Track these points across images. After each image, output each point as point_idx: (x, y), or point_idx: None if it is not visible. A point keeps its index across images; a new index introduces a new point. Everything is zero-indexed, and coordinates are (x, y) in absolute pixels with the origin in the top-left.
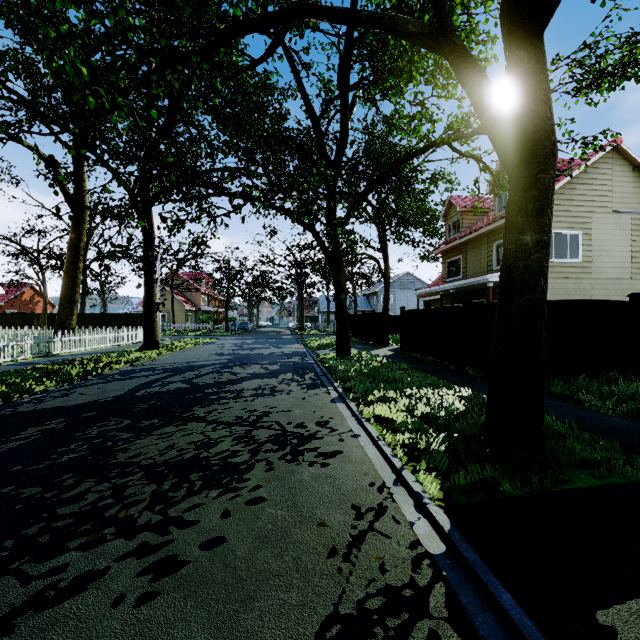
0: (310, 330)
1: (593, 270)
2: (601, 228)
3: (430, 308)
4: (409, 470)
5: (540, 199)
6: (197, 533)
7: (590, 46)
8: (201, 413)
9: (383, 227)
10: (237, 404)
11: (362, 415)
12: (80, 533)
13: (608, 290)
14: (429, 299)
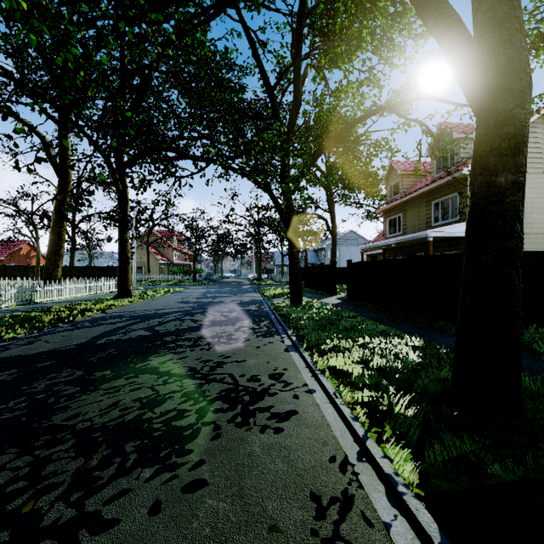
0: (267, 280)
1: (525, 226)
2: (532, 187)
3: (376, 260)
4: (373, 438)
5: (516, 136)
6: (112, 543)
7: (530, 12)
8: (155, 363)
9: (330, 190)
10: (193, 353)
11: (316, 367)
12: None
13: (539, 244)
14: (372, 253)
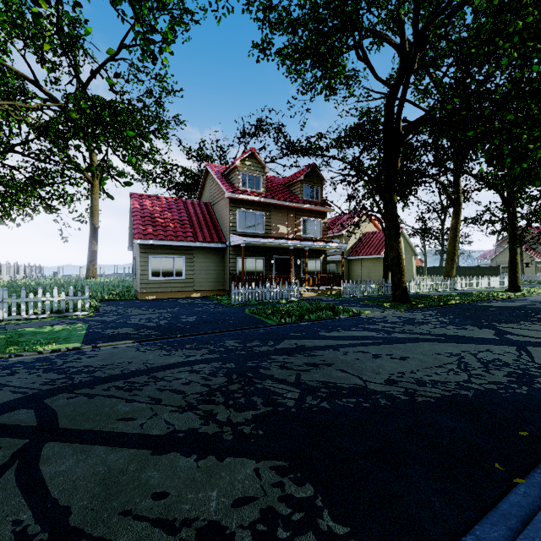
0: None
1: None
2: None
3: None
4: None
5: None
6: None
7: None
8: None
9: None
10: None
11: None
12: (535, 321)
13: None
14: None
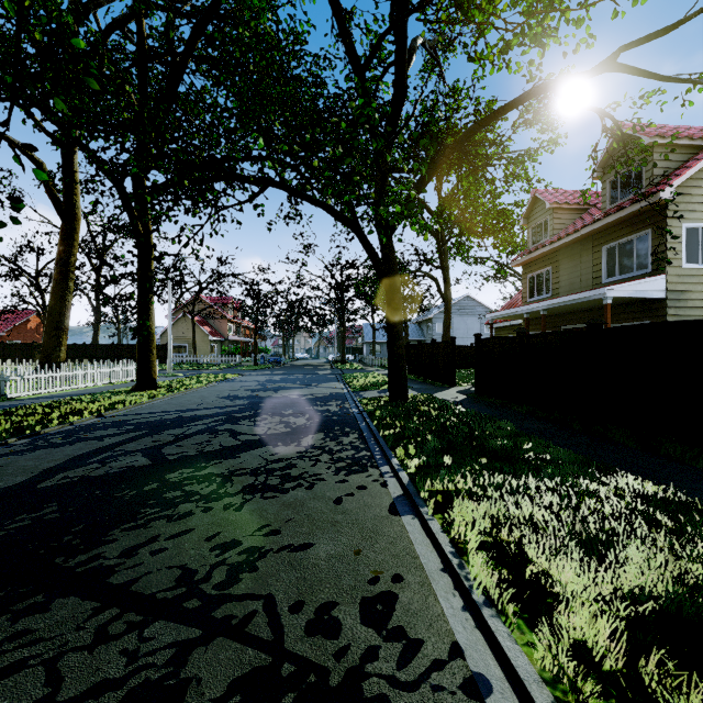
0: (353, 363)
1: None
2: None
3: (525, 335)
4: None
5: None
6: None
7: None
8: (113, 554)
9: (443, 237)
10: (205, 519)
11: (471, 577)
12: None
13: None
14: (503, 325)
